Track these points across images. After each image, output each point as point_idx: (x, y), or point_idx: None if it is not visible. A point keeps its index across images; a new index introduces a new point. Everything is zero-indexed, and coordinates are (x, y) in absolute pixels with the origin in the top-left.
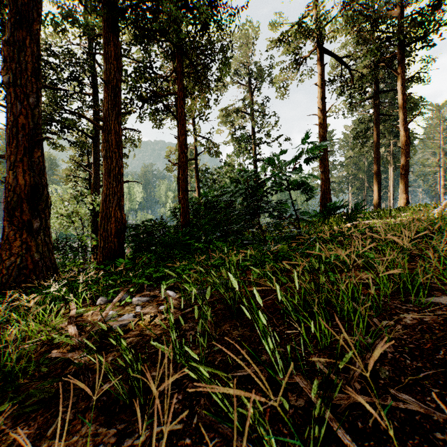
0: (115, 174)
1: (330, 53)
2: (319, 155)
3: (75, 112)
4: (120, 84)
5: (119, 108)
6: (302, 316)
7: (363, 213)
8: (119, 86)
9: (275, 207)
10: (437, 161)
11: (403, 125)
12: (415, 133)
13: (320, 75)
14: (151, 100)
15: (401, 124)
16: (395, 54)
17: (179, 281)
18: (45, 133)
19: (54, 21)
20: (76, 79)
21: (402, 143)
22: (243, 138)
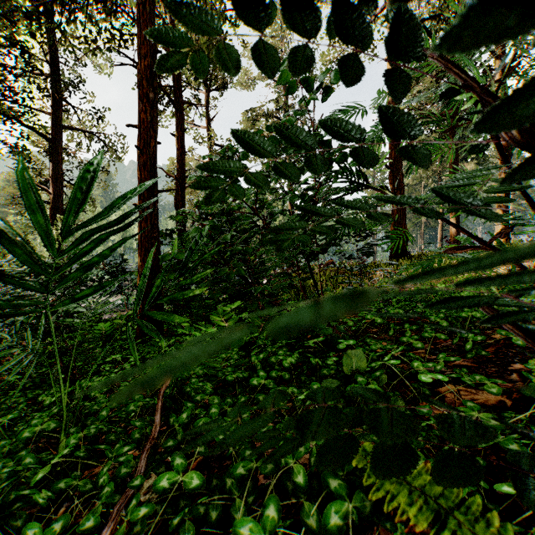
0: None
1: None
2: (390, 165)
3: None
4: None
5: None
6: None
7: None
8: None
9: None
10: None
11: None
12: (486, 155)
13: None
14: None
15: None
16: None
17: None
18: None
19: None
20: (16, 43)
21: None
22: None
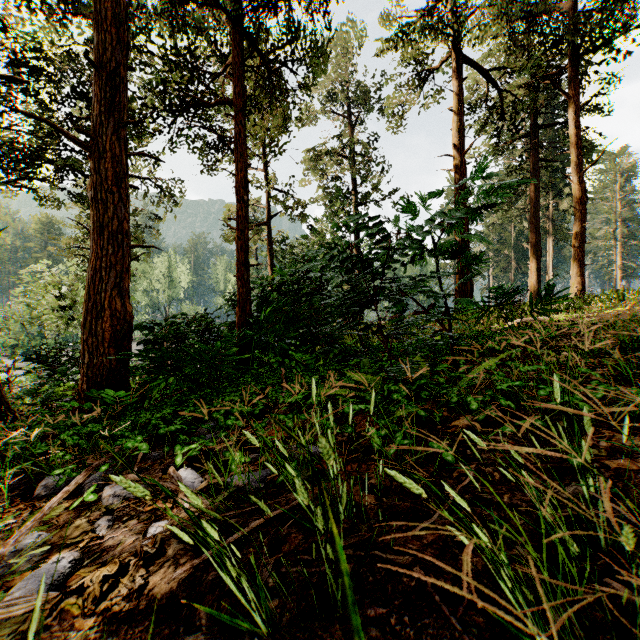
0: (112, 231)
1: (470, 62)
2: None
3: (35, 116)
4: (124, 72)
5: (120, 114)
6: (562, 632)
7: (558, 302)
8: (122, 75)
9: (414, 288)
10: (613, 232)
11: (577, 174)
12: None
13: (456, 95)
14: (186, 112)
15: (574, 172)
16: (565, 68)
17: (216, 441)
18: (31, 178)
19: (45, 4)
20: (80, 97)
21: (576, 201)
22: (338, 193)
